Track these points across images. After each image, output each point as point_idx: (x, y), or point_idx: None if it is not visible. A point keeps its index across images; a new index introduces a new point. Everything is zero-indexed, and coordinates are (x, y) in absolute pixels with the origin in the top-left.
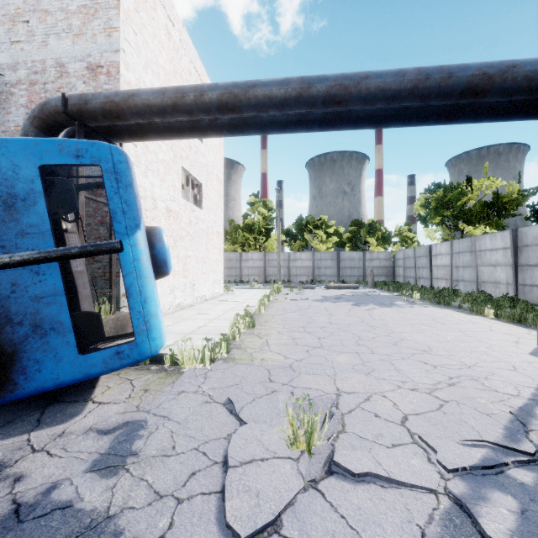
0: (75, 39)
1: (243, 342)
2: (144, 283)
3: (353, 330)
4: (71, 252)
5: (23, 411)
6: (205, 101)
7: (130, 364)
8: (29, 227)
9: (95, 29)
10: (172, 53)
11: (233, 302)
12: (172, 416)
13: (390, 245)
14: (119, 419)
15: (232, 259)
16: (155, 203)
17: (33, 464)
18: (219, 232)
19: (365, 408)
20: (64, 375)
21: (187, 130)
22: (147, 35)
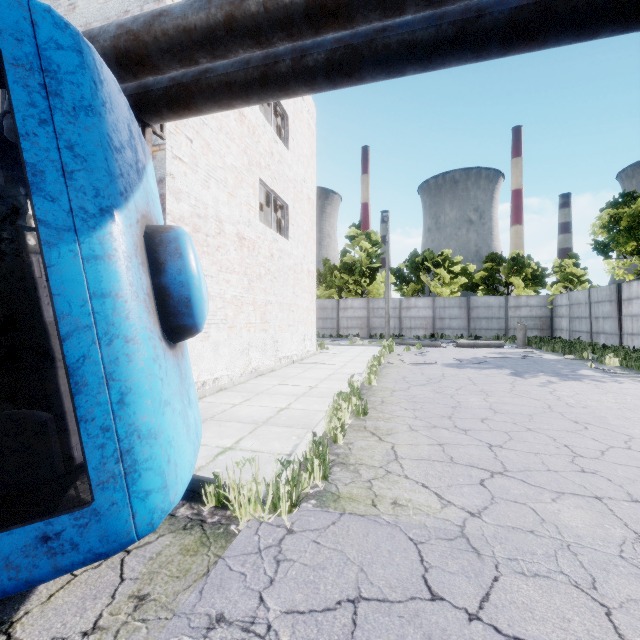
0: None
1: (351, 449)
2: (119, 355)
3: (546, 430)
4: None
5: None
6: (282, 0)
7: (79, 565)
8: None
9: None
10: None
11: (329, 365)
12: None
13: (544, 286)
14: None
15: (327, 307)
16: (221, 225)
17: None
18: (311, 271)
19: None
20: None
21: (256, 84)
22: None
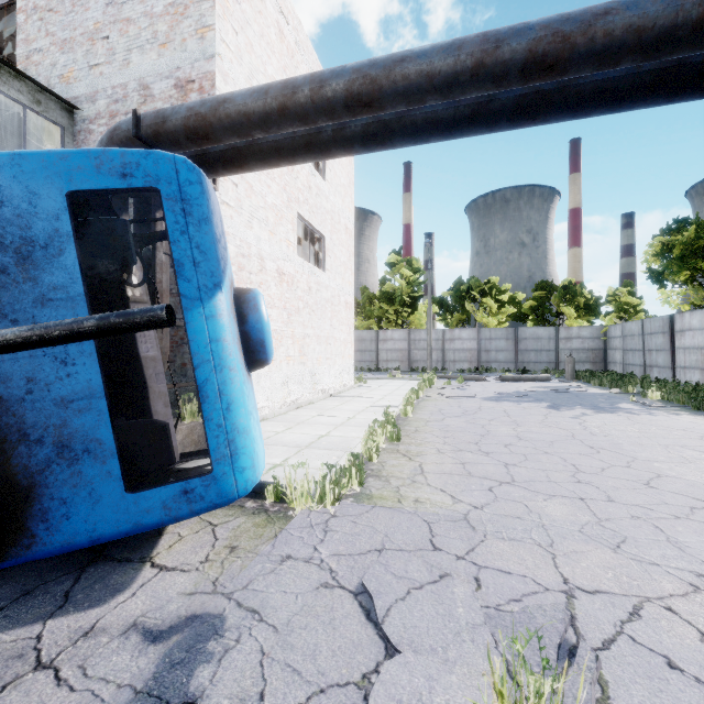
0: (161, 51)
1: (383, 466)
2: (226, 379)
3: (561, 453)
4: (83, 327)
5: (53, 572)
6: (326, 95)
7: (205, 510)
8: (52, 290)
9: (185, 32)
10: (285, 59)
11: (367, 398)
12: (267, 612)
13: (598, 316)
14: (182, 609)
15: (365, 339)
16: (263, 263)
17: (25, 700)
18: (349, 302)
19: (637, 640)
20: (103, 525)
21: (302, 150)
22: (252, 35)
